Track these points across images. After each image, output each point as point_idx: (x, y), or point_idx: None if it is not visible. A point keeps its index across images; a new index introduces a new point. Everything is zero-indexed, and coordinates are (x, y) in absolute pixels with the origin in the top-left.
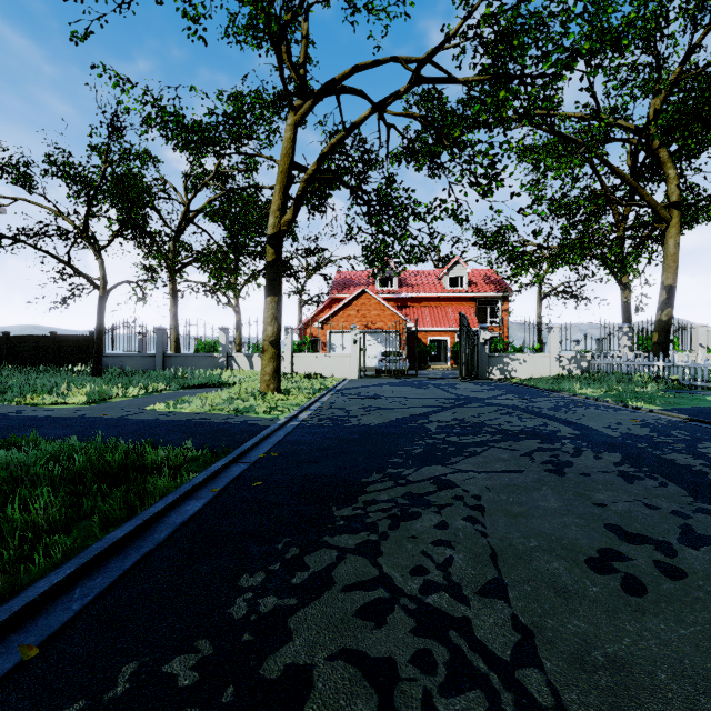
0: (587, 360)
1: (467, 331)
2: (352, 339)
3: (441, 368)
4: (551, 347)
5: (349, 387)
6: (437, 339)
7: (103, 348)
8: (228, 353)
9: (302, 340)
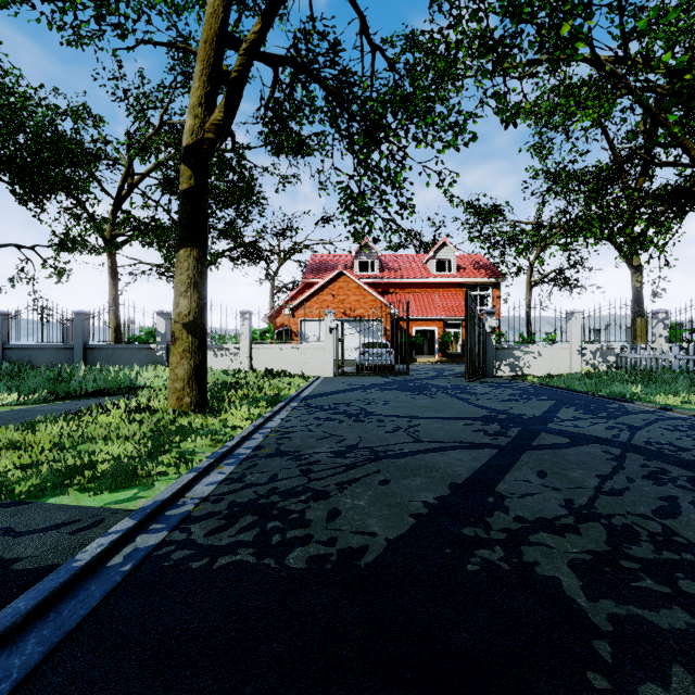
0: (614, 353)
1: (473, 316)
2: (327, 327)
3: (429, 361)
4: (572, 337)
5: (321, 391)
6: (419, 330)
7: (6, 338)
8: (168, 345)
9: (264, 328)
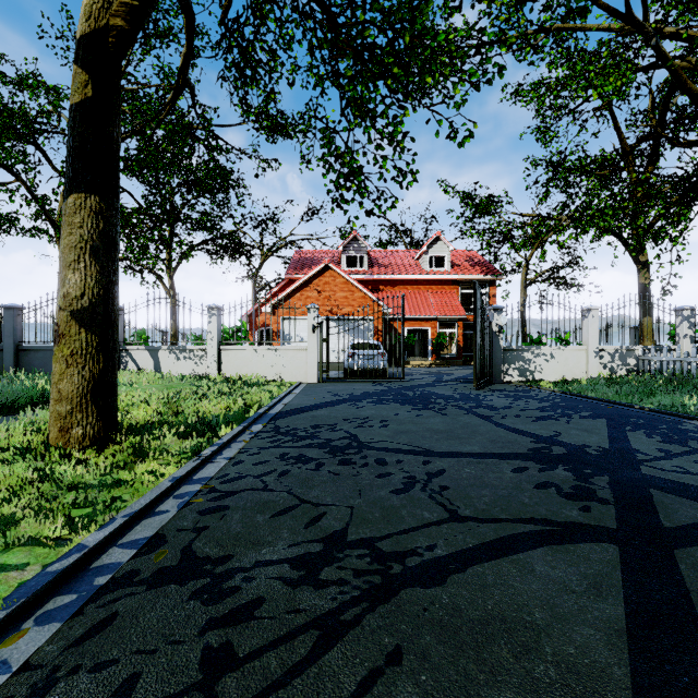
0: (635, 355)
1: (480, 312)
2: (309, 324)
3: (422, 364)
4: (589, 337)
5: (298, 405)
6: (410, 330)
7: None
8: (120, 346)
9: (235, 326)
